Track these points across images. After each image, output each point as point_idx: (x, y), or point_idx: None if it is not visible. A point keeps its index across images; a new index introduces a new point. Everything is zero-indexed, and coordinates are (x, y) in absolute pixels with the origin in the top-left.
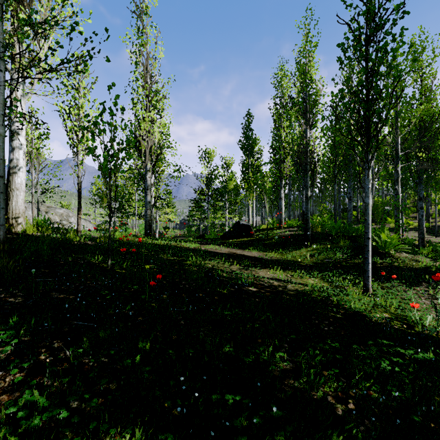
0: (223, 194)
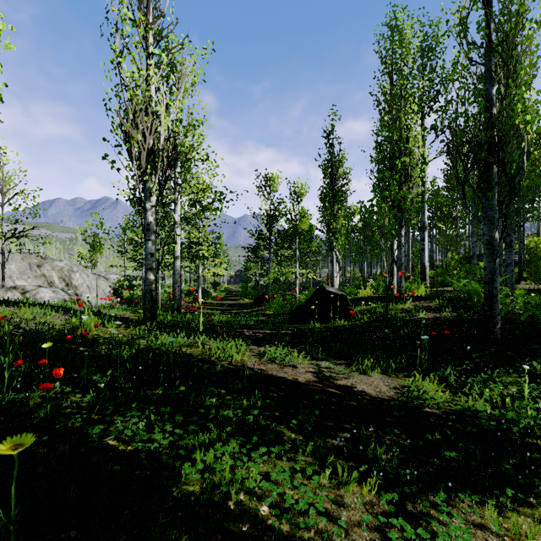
0: (291, 239)
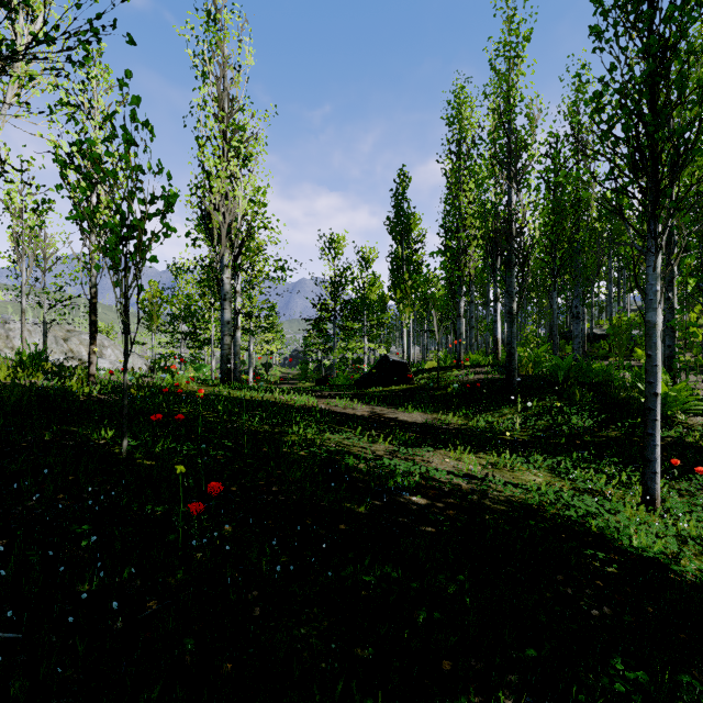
0: (359, 310)
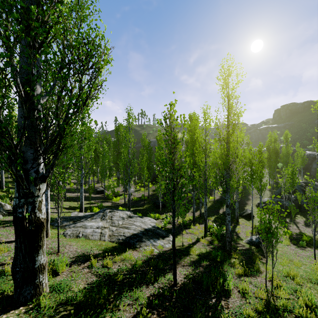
0: None
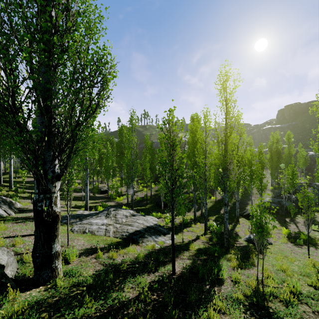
0: None
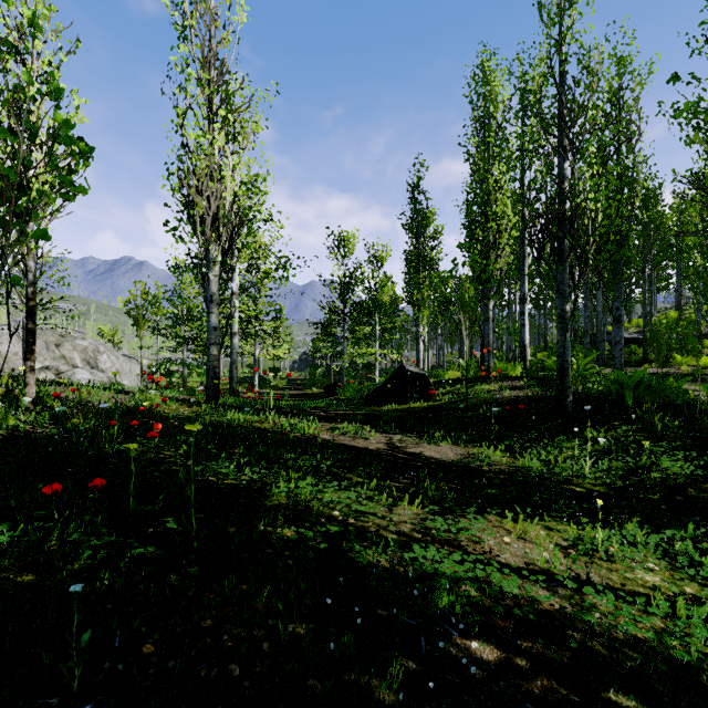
0: (370, 313)
